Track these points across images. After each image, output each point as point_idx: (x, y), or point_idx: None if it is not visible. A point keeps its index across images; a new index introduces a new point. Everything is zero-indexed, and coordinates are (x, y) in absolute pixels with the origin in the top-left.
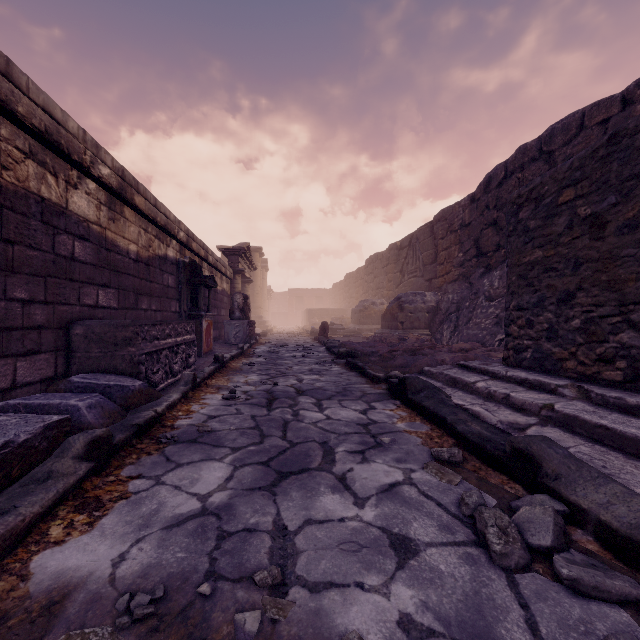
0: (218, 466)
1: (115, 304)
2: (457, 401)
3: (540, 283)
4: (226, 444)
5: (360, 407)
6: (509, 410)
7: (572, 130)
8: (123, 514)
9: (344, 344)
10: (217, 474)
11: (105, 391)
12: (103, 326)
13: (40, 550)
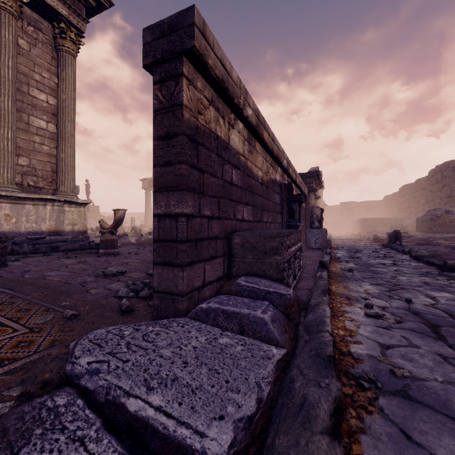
0: None
1: (251, 218)
2: None
3: None
4: None
5: None
6: None
7: None
8: None
9: (439, 254)
10: None
11: (266, 296)
12: (255, 237)
13: None
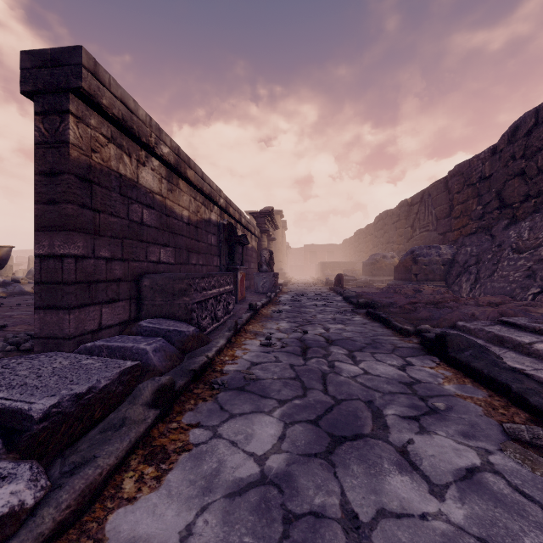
0: (268, 421)
1: (172, 260)
2: (513, 364)
3: None
4: (272, 395)
5: (396, 362)
6: None
7: None
8: (186, 470)
9: (361, 295)
10: (269, 431)
11: (166, 335)
12: (164, 279)
13: (114, 507)
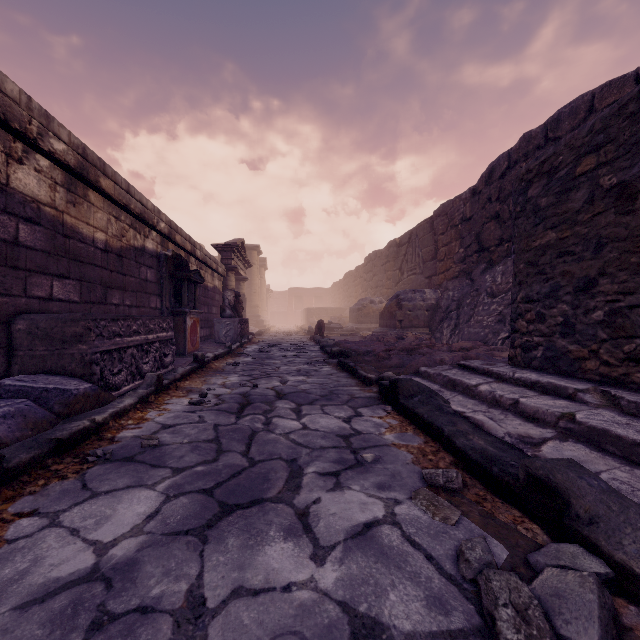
0: (146, 496)
1: (76, 297)
2: (456, 407)
3: (553, 270)
4: (169, 463)
5: (344, 414)
6: (518, 419)
7: (581, 114)
8: None
9: (338, 343)
10: (139, 508)
11: (41, 396)
12: (49, 320)
13: None
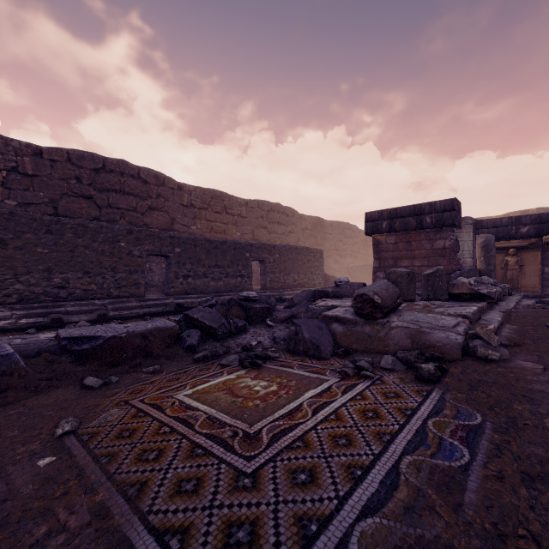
0: None
1: None
2: None
3: None
4: None
5: None
6: None
7: None
8: None
9: None
10: None
11: None
12: None
13: None
